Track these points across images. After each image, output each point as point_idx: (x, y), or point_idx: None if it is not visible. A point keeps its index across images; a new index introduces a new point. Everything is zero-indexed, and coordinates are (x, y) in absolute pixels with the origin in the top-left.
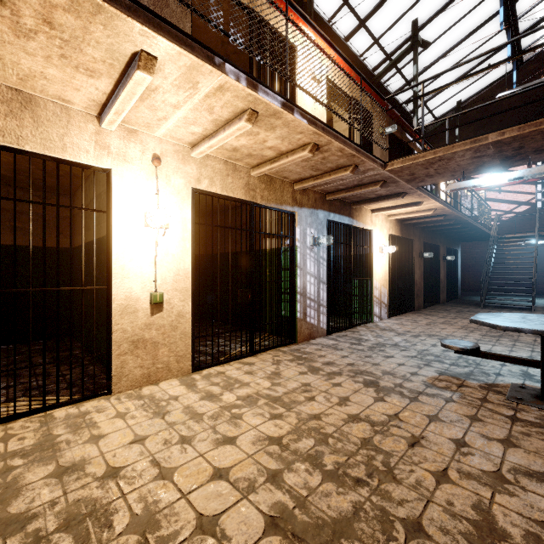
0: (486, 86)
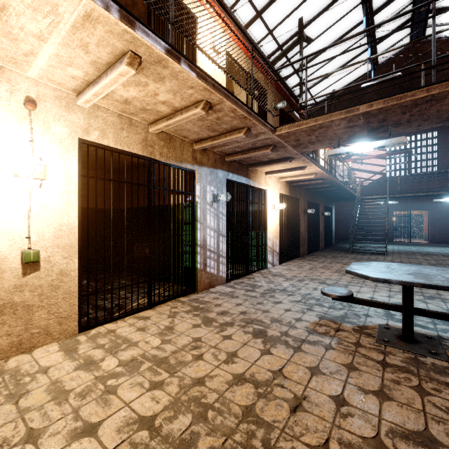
0: (353, 80)
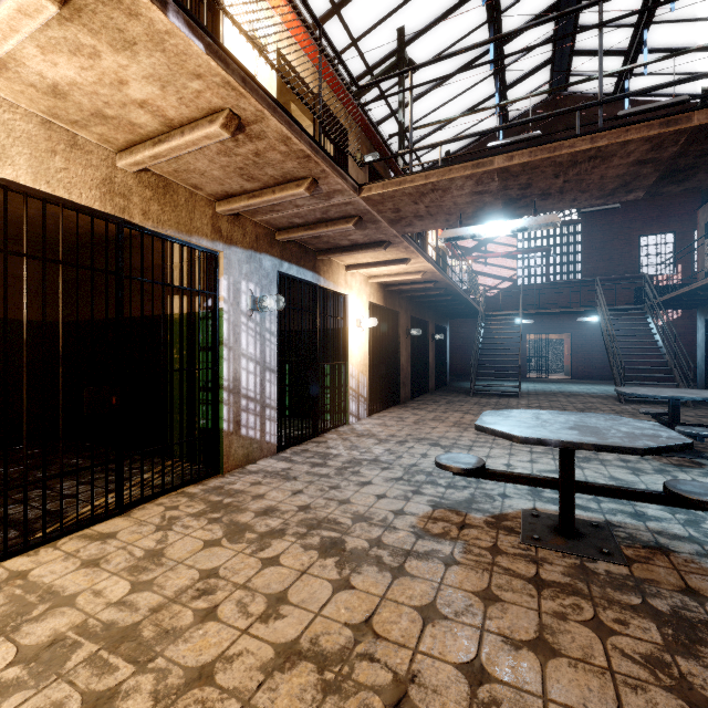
0: (474, 140)
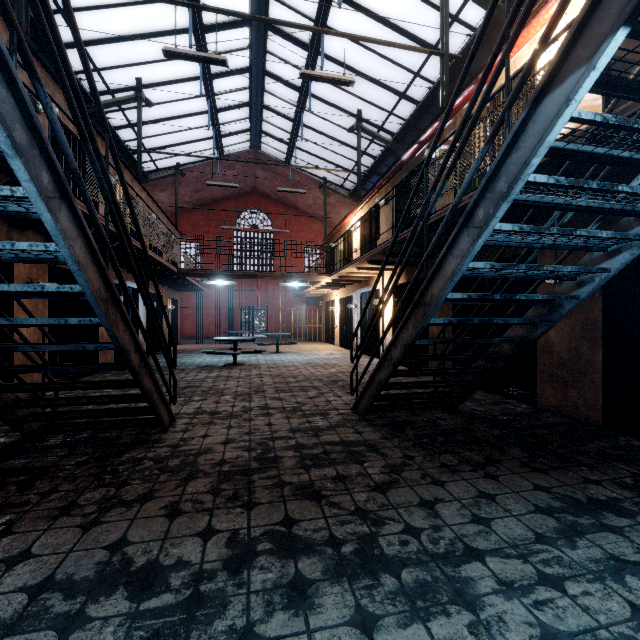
0: None
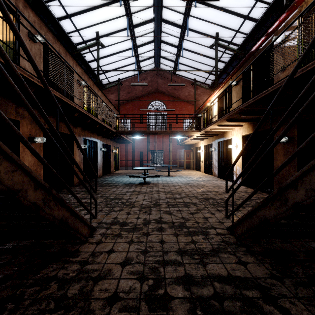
0: None
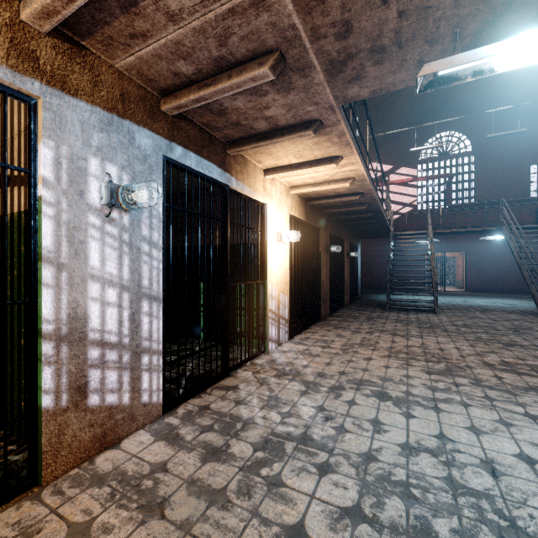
0: None
